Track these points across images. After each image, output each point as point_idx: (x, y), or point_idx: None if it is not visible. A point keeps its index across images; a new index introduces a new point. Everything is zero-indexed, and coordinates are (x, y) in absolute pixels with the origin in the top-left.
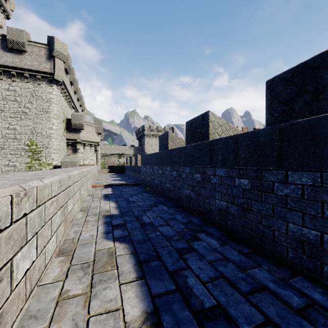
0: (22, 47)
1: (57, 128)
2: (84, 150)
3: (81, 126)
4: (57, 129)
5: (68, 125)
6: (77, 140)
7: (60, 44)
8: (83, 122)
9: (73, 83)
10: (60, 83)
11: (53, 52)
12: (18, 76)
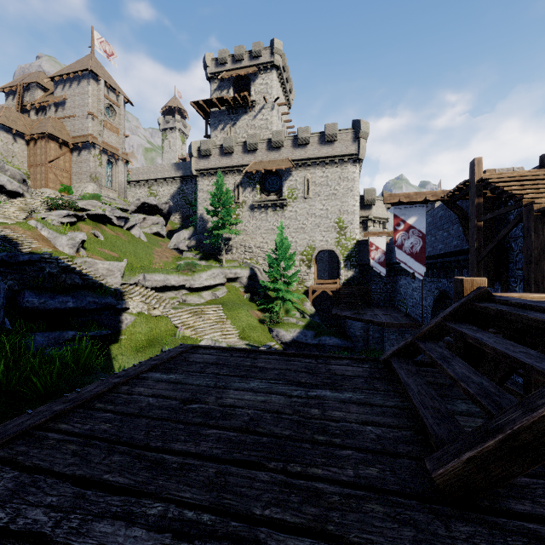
0: (335, 138)
1: (358, 205)
2: (373, 228)
3: (373, 202)
4: (359, 206)
5: (360, 203)
6: (369, 217)
7: (364, 124)
8: (375, 197)
9: None
10: (361, 161)
11: (358, 134)
12: (329, 164)
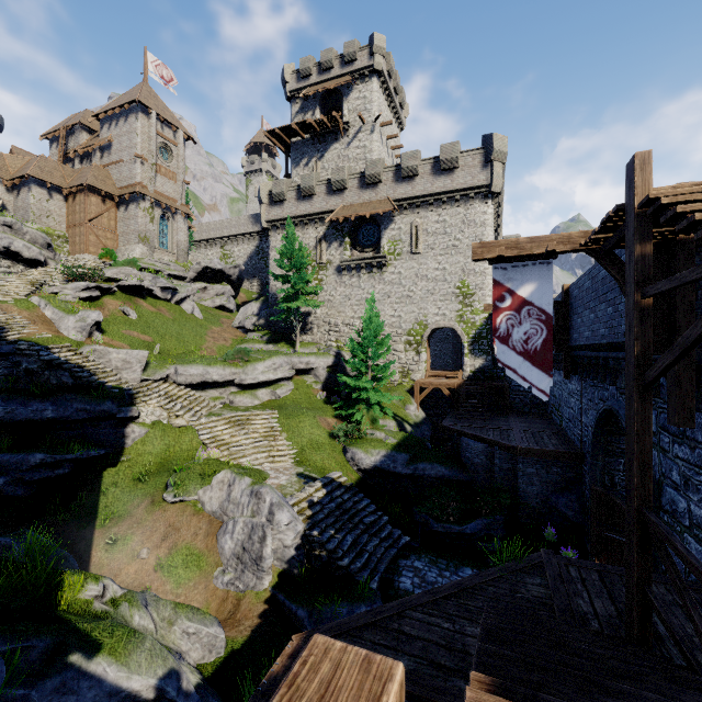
0: (455, 164)
1: None
2: None
3: None
4: None
5: None
6: None
7: (499, 140)
8: None
9: (501, 191)
10: (496, 195)
11: (491, 155)
12: (447, 202)
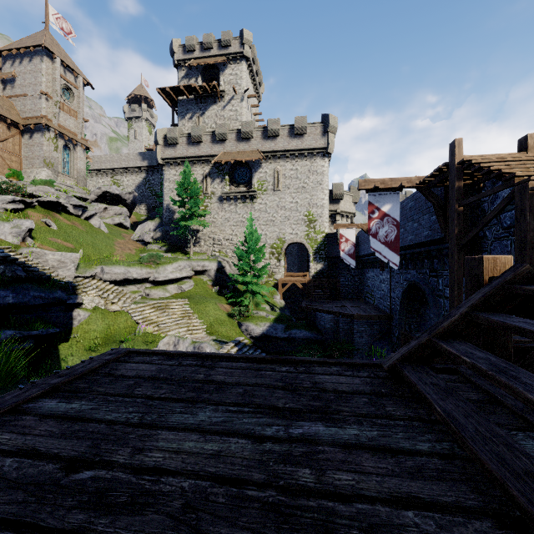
0: (304, 131)
1: (327, 199)
2: (341, 222)
3: (341, 196)
4: (327, 200)
5: (328, 197)
6: (337, 211)
7: (333, 119)
8: (343, 192)
9: None
10: (330, 155)
11: (327, 128)
12: (299, 157)
